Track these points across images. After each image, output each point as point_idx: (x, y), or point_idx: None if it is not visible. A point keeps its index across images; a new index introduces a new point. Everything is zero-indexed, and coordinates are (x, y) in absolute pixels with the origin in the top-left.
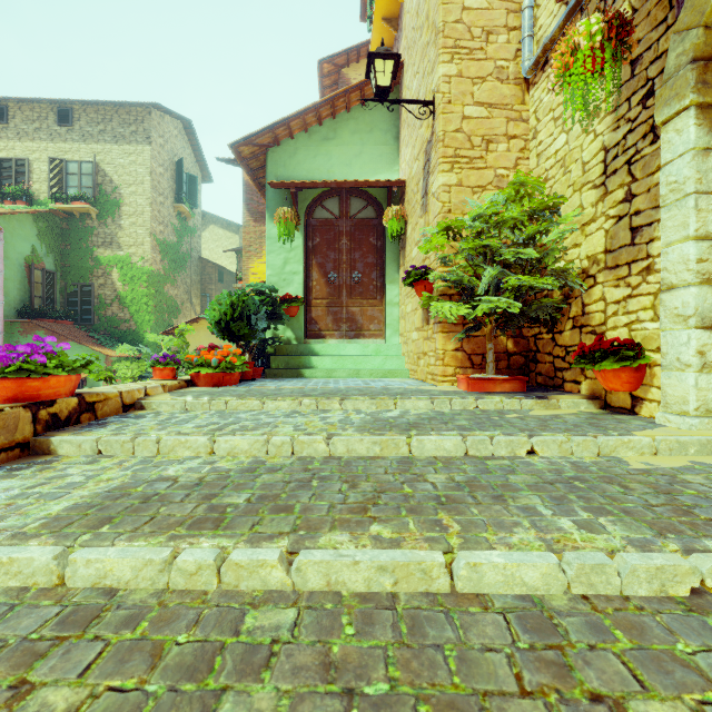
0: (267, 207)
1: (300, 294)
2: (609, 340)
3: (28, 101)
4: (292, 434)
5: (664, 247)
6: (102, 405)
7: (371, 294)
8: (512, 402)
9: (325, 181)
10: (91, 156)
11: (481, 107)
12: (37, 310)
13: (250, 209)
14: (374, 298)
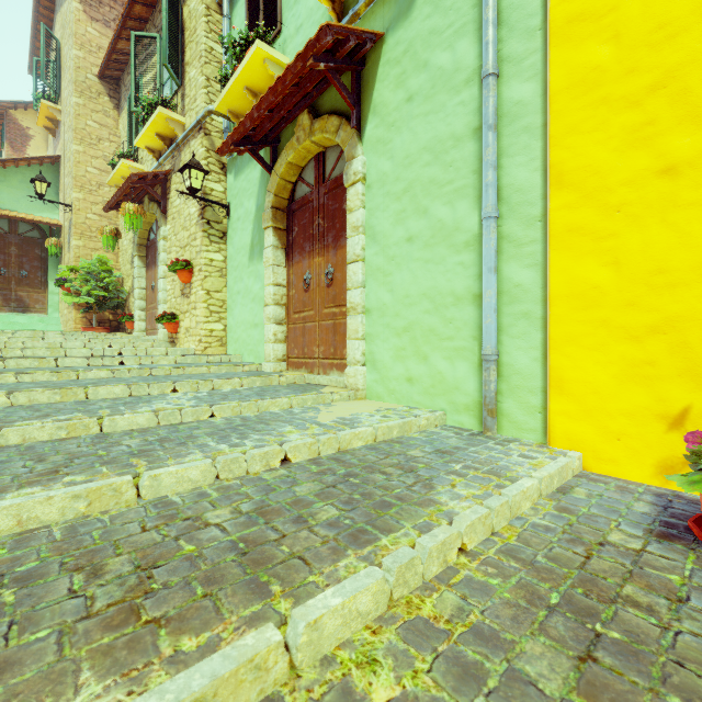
0: None
1: None
2: (128, 314)
3: None
4: None
5: (135, 289)
6: None
7: (37, 285)
8: (96, 333)
9: None
10: None
11: (96, 215)
12: None
13: None
14: (39, 288)
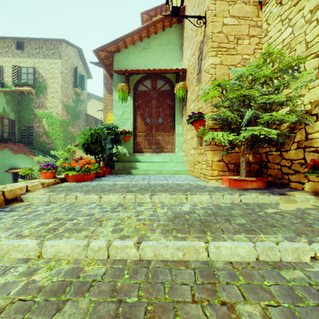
0: (113, 84)
1: (131, 129)
2: None
3: (2, 38)
4: (108, 238)
5: None
6: None
7: (167, 129)
8: (264, 197)
9: (143, 69)
10: (33, 64)
11: (233, 18)
12: (5, 138)
13: (107, 88)
14: (169, 132)
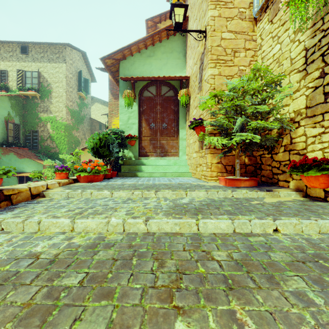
0: (119, 90)
1: (136, 134)
2: (311, 158)
3: (6, 42)
4: (123, 217)
5: None
6: (17, 196)
7: (171, 134)
8: (252, 193)
9: (148, 77)
10: (37, 69)
11: (231, 33)
12: (10, 143)
13: (112, 93)
14: (173, 136)
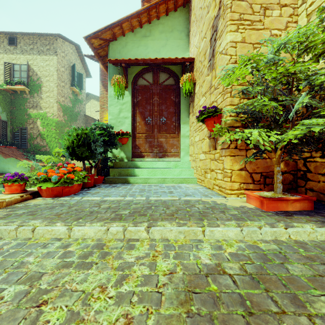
0: (109, 78)
1: (129, 130)
2: None
3: None
4: None
5: None
6: None
7: (171, 130)
8: None
9: (143, 59)
10: (26, 61)
11: None
12: None
13: (104, 84)
14: (173, 133)
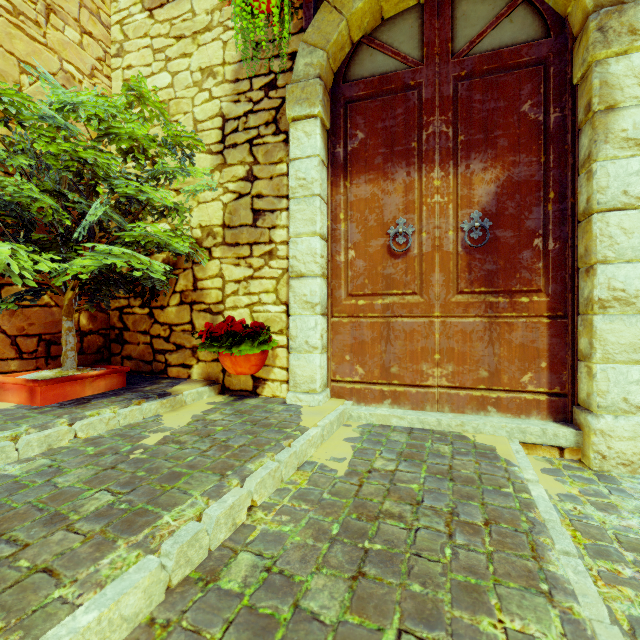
0: None
1: None
2: (238, 322)
3: None
4: None
5: (293, 236)
6: None
7: None
8: (132, 411)
9: None
10: None
11: None
12: None
13: None
14: None
